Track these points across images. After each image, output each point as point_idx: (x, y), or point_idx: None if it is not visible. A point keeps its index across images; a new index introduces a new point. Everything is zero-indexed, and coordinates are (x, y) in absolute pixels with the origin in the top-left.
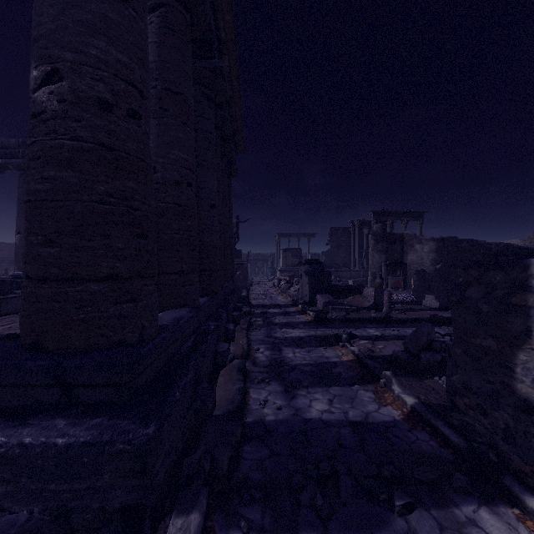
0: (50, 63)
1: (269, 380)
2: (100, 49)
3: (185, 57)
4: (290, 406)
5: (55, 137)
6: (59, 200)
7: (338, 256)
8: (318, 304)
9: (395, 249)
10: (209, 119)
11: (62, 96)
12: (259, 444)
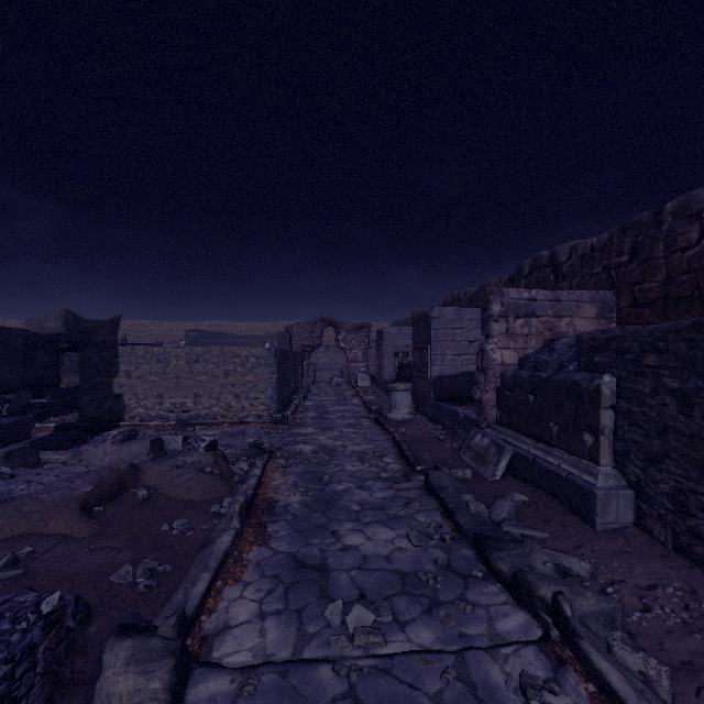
0: None
1: None
2: None
3: None
4: None
5: None
6: None
7: None
8: None
9: None
10: None
11: None
12: None
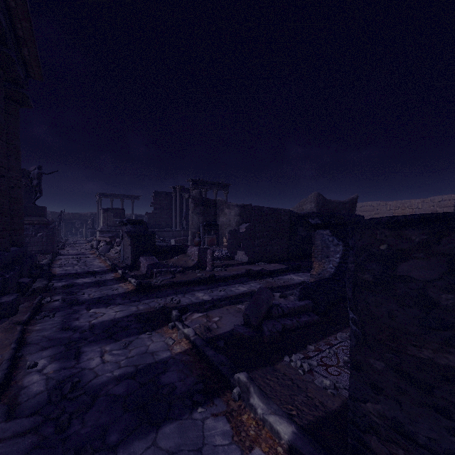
0: None
1: None
2: None
3: None
4: None
5: None
6: None
7: (161, 217)
8: (141, 268)
9: (210, 212)
10: None
11: None
12: None
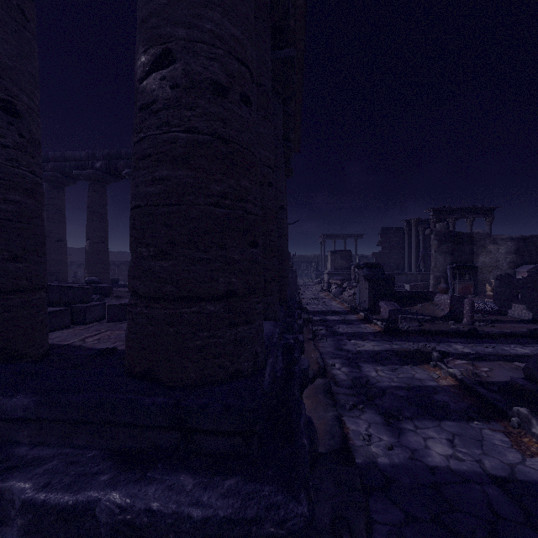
0: (161, 44)
1: (362, 406)
2: (214, 22)
3: (266, 44)
4: (402, 446)
5: (168, 130)
6: (173, 204)
7: (390, 258)
8: (381, 312)
9: (462, 250)
10: (278, 115)
11: (176, 81)
12: (384, 499)
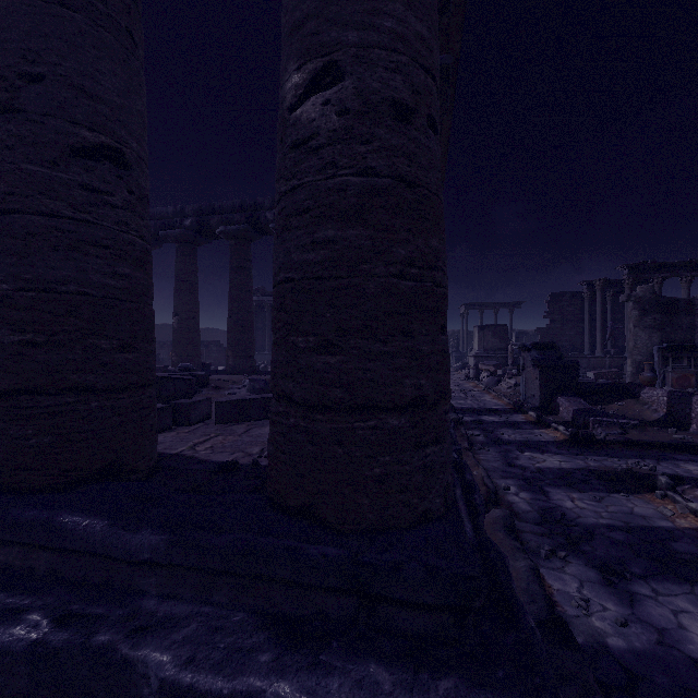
0: (323, 56)
1: (565, 554)
2: (396, 18)
3: None
4: (641, 621)
5: (334, 173)
6: (341, 277)
7: (562, 335)
8: (561, 412)
9: (677, 323)
10: None
11: (344, 104)
12: None
